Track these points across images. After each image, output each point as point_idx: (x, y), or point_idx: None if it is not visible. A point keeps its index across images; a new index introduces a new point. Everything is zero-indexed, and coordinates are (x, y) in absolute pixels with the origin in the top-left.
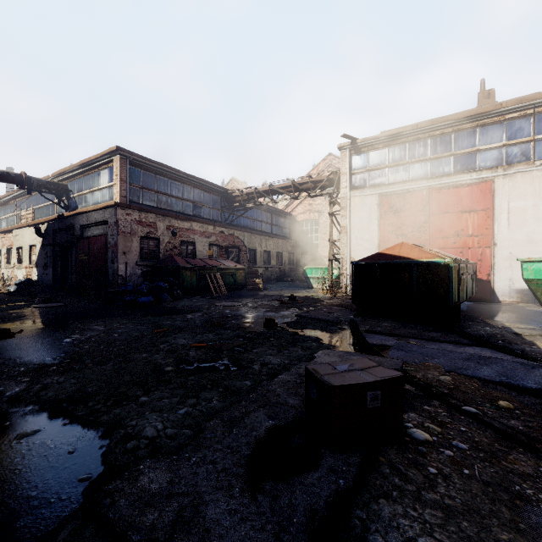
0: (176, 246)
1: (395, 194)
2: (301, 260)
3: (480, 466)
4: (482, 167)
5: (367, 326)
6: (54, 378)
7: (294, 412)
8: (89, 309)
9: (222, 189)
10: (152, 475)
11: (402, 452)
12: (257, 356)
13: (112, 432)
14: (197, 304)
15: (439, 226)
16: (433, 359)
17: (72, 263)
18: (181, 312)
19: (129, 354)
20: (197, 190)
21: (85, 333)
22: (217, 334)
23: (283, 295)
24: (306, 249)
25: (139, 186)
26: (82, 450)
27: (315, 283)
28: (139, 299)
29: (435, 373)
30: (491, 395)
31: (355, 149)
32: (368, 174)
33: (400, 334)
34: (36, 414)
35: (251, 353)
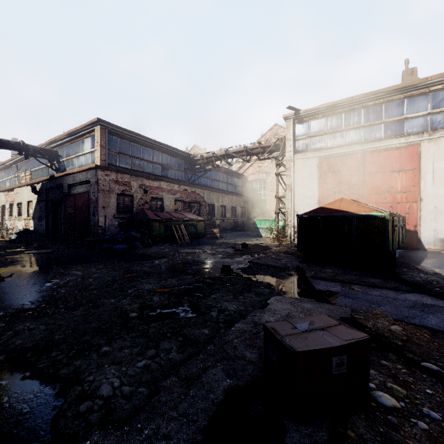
0: (147, 201)
1: (332, 157)
2: (252, 213)
3: None
4: (409, 132)
5: (313, 272)
6: (26, 324)
7: (252, 368)
8: (73, 255)
9: (185, 154)
10: None
11: (371, 424)
12: (214, 301)
13: (68, 389)
14: (164, 251)
15: (371, 184)
16: (379, 307)
17: (61, 216)
18: (150, 257)
19: (100, 299)
20: (165, 154)
21: (65, 277)
22: (179, 279)
23: (237, 243)
24: (255, 204)
25: (116, 152)
26: (35, 410)
27: (263, 232)
28: (115, 246)
29: (385, 322)
30: None
31: (298, 119)
32: (310, 139)
33: (344, 281)
34: (0, 365)
35: (210, 299)
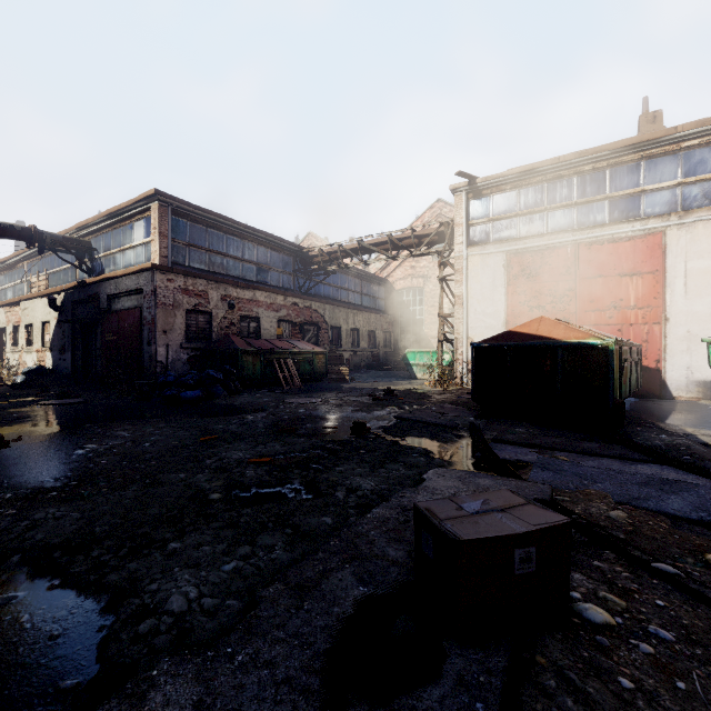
0: (234, 322)
1: (528, 252)
2: (401, 341)
3: (701, 673)
4: (648, 214)
5: (495, 433)
6: (50, 510)
7: (397, 571)
8: (116, 407)
9: (295, 246)
10: (170, 689)
11: (571, 646)
12: (341, 477)
13: (120, 602)
14: (261, 400)
15: (588, 295)
16: (594, 484)
17: (97, 346)
18: (239, 411)
19: (162, 473)
20: (262, 248)
21: (106, 441)
22: (286, 443)
23: (376, 389)
24: (407, 326)
25: (184, 243)
26: (72, 632)
27: (419, 372)
28: (183, 393)
29: (601, 505)
30: (692, 544)
31: (474, 191)
32: (492, 224)
33: (543, 445)
34: (14, 569)
35: (334, 473)
